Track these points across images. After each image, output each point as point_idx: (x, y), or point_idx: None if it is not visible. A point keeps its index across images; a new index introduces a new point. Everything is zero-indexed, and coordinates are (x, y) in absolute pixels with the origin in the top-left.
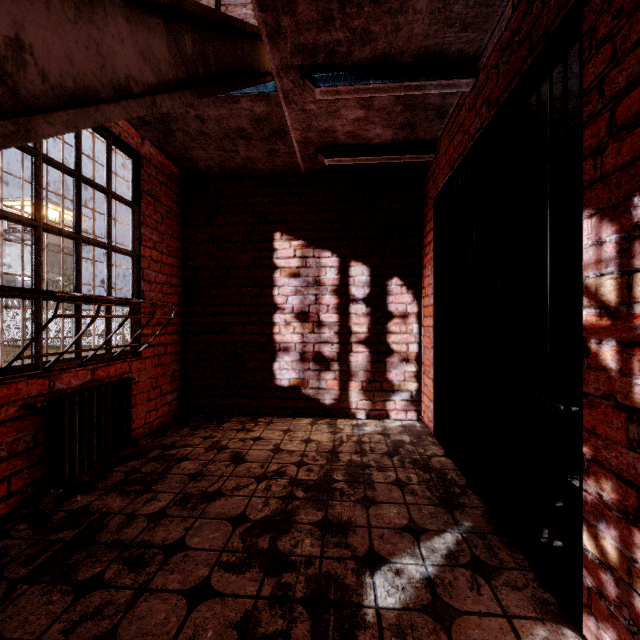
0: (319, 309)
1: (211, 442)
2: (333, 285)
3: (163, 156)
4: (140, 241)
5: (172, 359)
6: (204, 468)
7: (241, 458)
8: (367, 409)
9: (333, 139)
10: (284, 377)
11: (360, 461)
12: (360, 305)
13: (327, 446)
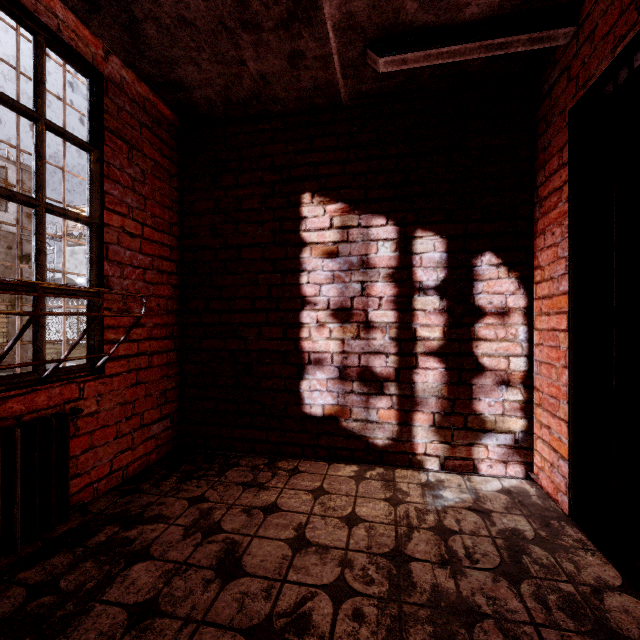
0: (367, 303)
1: (198, 512)
2: (388, 267)
3: (146, 88)
4: (102, 203)
5: (162, 374)
6: (165, 588)
7: (235, 561)
8: (441, 456)
9: (394, 14)
10: (316, 402)
11: (455, 593)
12: (430, 297)
13: (386, 538)
